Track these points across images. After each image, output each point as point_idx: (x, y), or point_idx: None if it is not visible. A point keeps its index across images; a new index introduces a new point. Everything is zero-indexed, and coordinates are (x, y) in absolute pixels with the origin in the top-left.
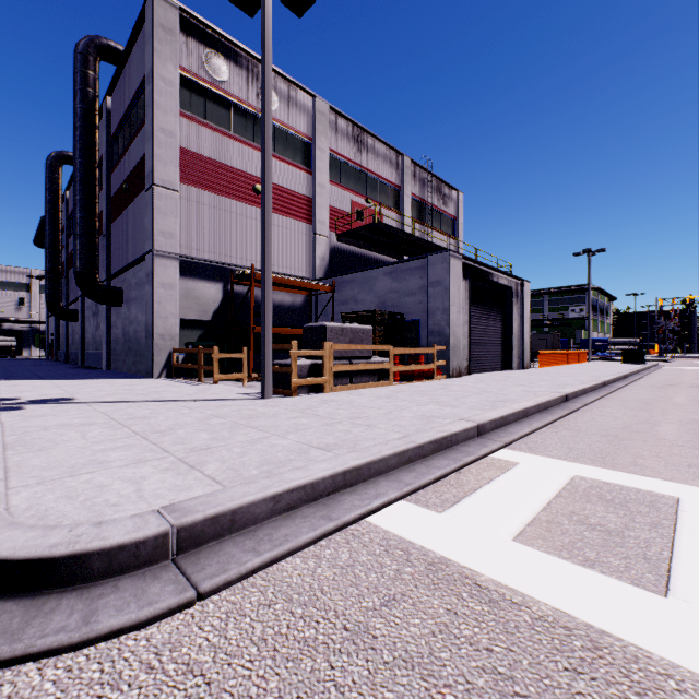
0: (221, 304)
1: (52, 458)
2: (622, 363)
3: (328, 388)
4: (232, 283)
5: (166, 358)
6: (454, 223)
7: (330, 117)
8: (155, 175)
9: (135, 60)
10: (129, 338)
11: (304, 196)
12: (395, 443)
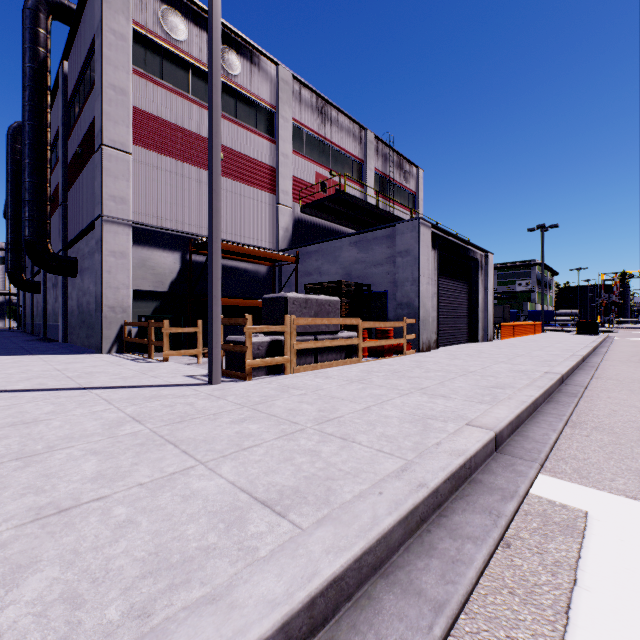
0: (178, 274)
1: None
2: (576, 334)
3: (289, 368)
4: (190, 252)
5: (117, 332)
6: (415, 198)
7: (294, 87)
8: (104, 134)
9: (88, 17)
10: (82, 309)
11: (267, 165)
12: (396, 491)
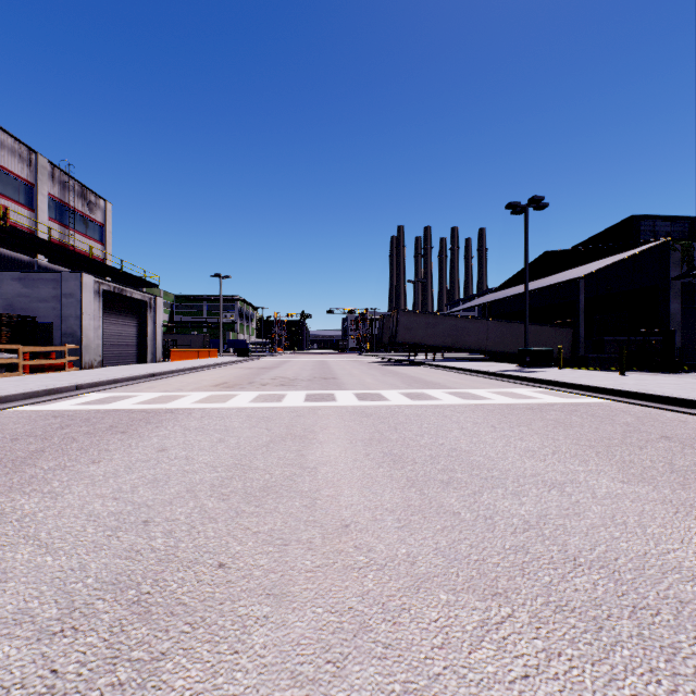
0: None
1: None
2: (237, 357)
3: None
4: None
5: None
6: (103, 230)
7: None
8: None
9: None
10: None
11: None
12: (22, 391)
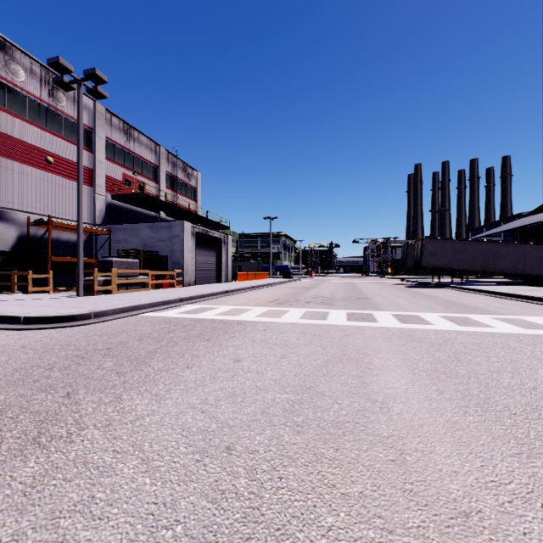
0: (19, 239)
1: (16, 311)
2: (282, 279)
3: (114, 291)
4: (28, 225)
5: None
6: (196, 191)
7: (106, 115)
8: None
9: None
10: None
11: (86, 167)
12: (148, 302)
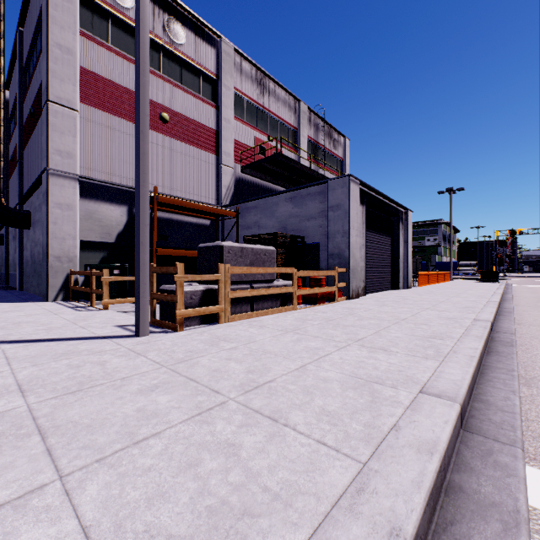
0: (125, 226)
1: None
2: (479, 281)
3: (224, 317)
4: None
5: (63, 281)
6: (342, 164)
7: (235, 59)
8: (50, 91)
9: None
10: (34, 259)
11: (210, 128)
12: None
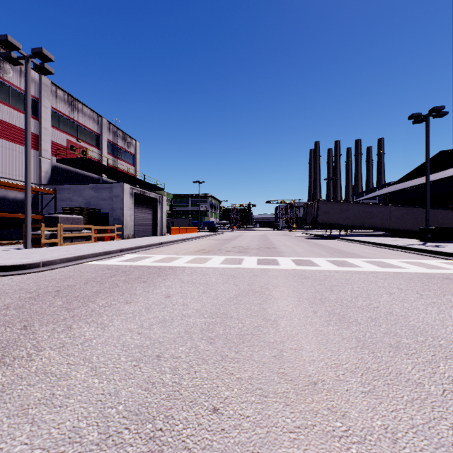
0: None
1: None
2: (209, 232)
3: (60, 244)
4: None
5: None
6: (134, 157)
7: (52, 88)
8: None
9: None
10: None
11: (32, 133)
12: (92, 252)
